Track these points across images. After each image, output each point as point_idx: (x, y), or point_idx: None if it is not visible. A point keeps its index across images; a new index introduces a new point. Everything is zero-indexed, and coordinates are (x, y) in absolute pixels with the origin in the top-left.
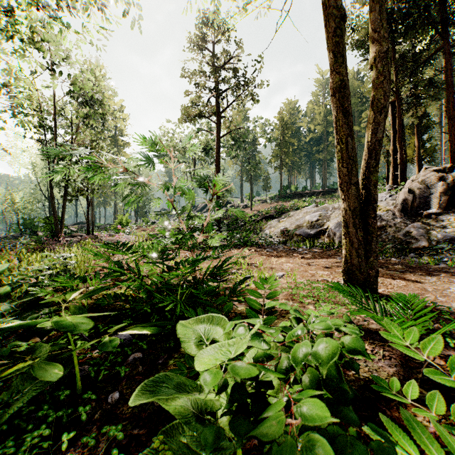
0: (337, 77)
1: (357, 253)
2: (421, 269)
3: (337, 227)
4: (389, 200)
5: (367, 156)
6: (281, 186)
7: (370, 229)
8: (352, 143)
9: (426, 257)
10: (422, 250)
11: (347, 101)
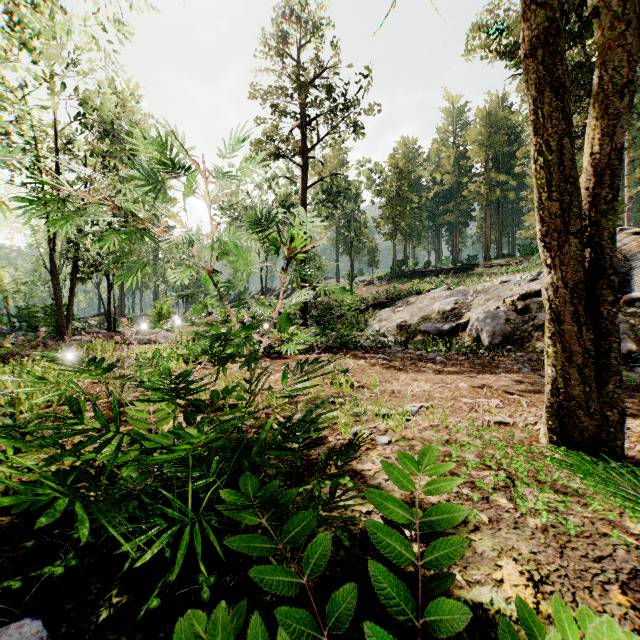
0: (541, 15)
1: (581, 375)
2: None
3: (484, 321)
4: None
5: (592, 180)
6: (395, 261)
7: (605, 327)
8: (572, 150)
9: None
10: (626, 357)
11: (562, 62)
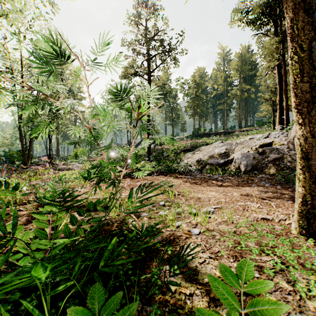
0: None
1: None
2: None
3: (242, 158)
4: (281, 137)
5: None
6: (194, 128)
7: None
8: None
9: None
10: None
11: None
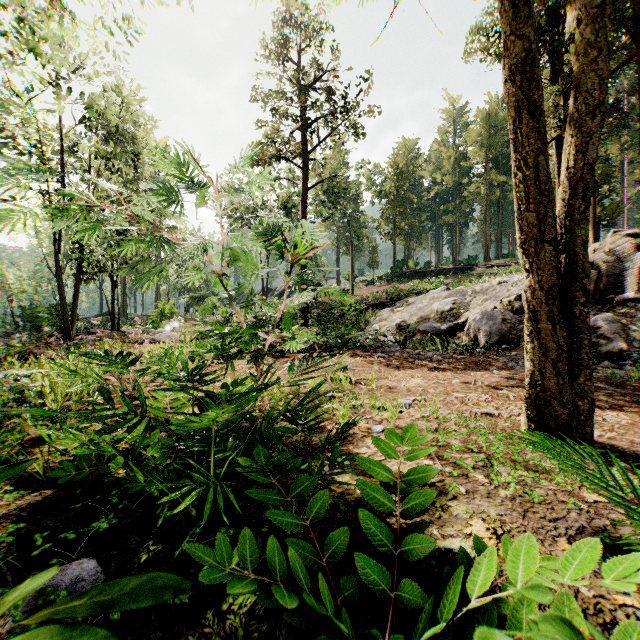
0: (519, 45)
1: (555, 369)
2: (636, 388)
3: (482, 320)
4: None
5: (568, 192)
6: (395, 261)
7: (578, 325)
8: (547, 167)
9: (638, 369)
10: (617, 355)
11: (538, 88)
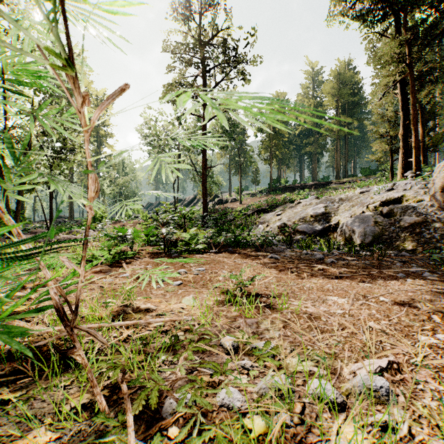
0: None
1: None
2: None
3: (355, 223)
4: (417, 189)
5: None
6: (271, 179)
7: None
8: None
9: None
10: None
11: None
